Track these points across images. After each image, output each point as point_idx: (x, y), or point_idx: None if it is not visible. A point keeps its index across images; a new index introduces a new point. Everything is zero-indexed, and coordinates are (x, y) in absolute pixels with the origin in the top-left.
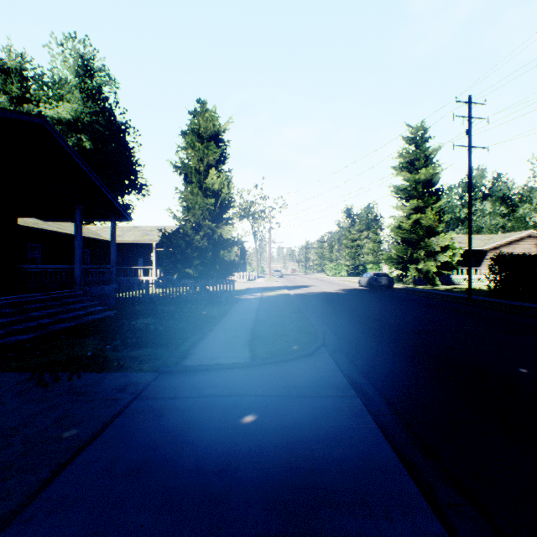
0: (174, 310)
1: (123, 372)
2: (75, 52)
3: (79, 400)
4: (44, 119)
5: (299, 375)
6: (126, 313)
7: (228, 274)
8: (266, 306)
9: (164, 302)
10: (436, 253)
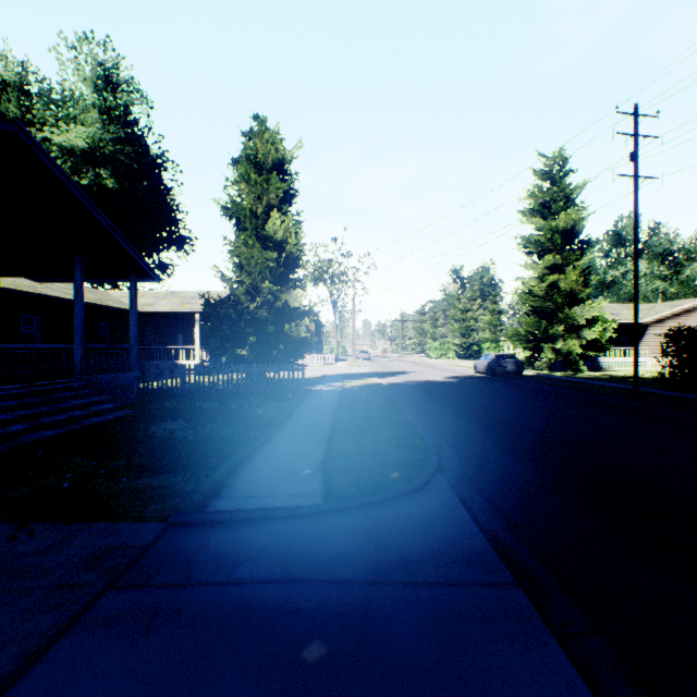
0: (218, 407)
1: (109, 522)
2: (92, 58)
3: (7, 589)
4: (18, 126)
5: (405, 532)
6: (147, 413)
7: (297, 357)
8: (349, 402)
9: (207, 396)
10: (580, 328)
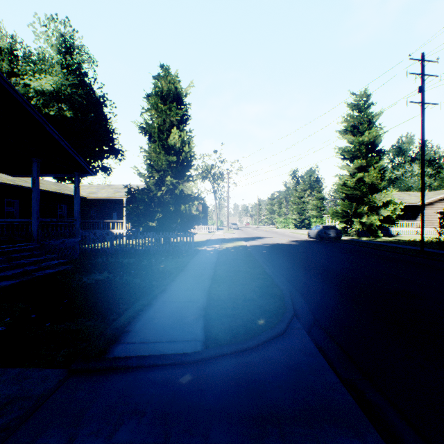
0: (133, 262)
1: (22, 367)
2: (56, 32)
3: None
4: None
5: (274, 383)
6: (83, 267)
7: (189, 227)
8: (224, 259)
9: (128, 254)
10: (378, 208)
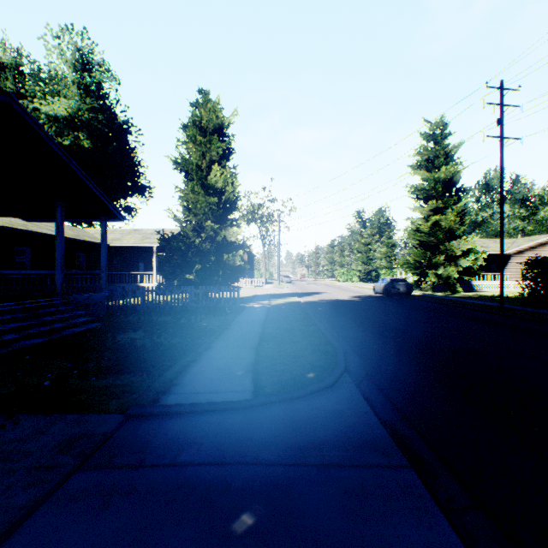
0: (170, 321)
1: (80, 414)
2: (72, 45)
3: None
4: (10, 97)
5: (319, 423)
6: (114, 325)
7: (233, 280)
8: (274, 317)
9: (162, 311)
10: (457, 258)
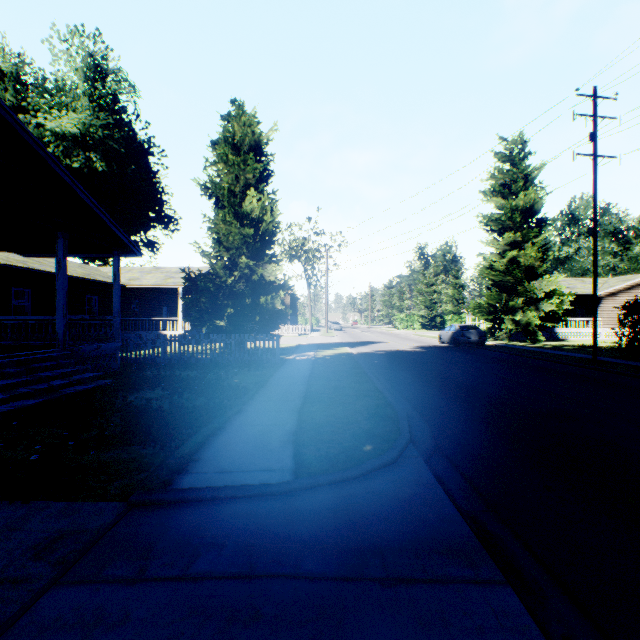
0: (196, 376)
1: (69, 500)
2: (82, 50)
3: None
4: None
5: (379, 515)
6: (126, 382)
7: (272, 328)
8: (321, 371)
9: (186, 364)
10: (538, 301)
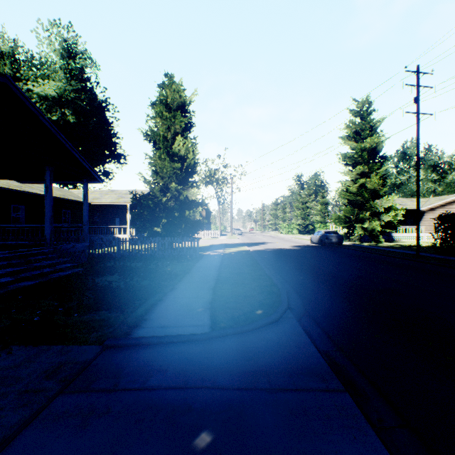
0: (141, 266)
1: (64, 345)
2: (59, 37)
3: None
4: (7, 78)
5: (266, 352)
6: (93, 269)
7: (193, 232)
8: (228, 263)
9: (134, 258)
10: (380, 214)
